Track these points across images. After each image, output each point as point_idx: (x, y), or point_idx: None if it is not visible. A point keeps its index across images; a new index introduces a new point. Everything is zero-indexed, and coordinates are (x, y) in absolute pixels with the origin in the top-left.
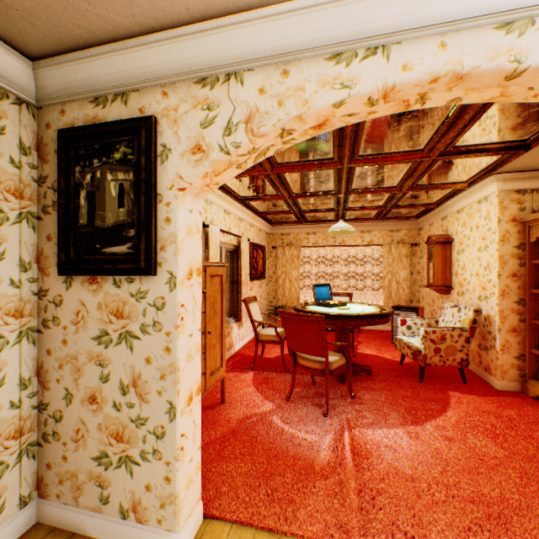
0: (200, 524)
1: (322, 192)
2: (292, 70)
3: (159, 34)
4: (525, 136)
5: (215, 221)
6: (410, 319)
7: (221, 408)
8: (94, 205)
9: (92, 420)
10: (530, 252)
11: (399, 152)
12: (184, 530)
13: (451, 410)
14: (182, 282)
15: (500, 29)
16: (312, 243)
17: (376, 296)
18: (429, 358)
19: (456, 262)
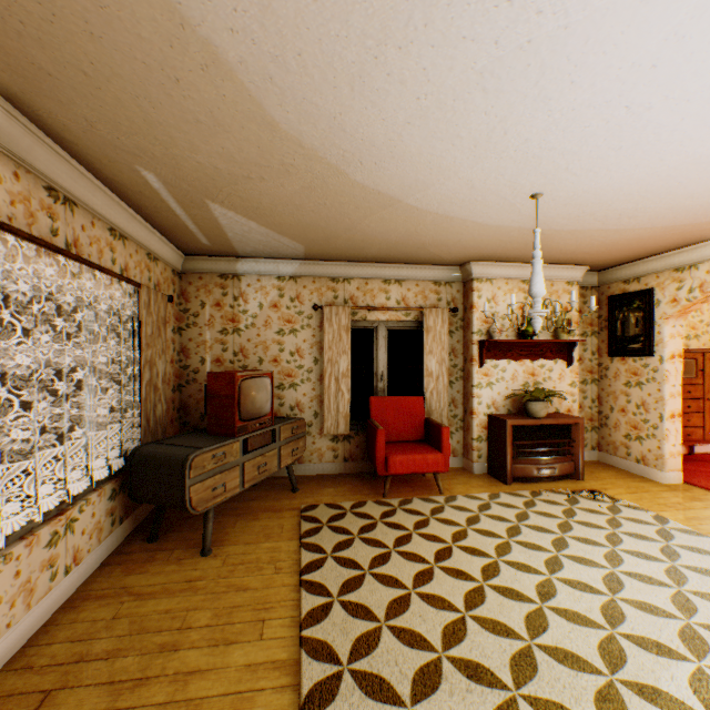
0: (679, 482)
1: None
2: None
3: (652, 257)
4: None
5: None
6: None
7: None
8: (622, 327)
9: (621, 419)
10: None
11: None
12: (666, 473)
13: None
14: (665, 360)
15: None
16: None
17: None
18: None
19: None
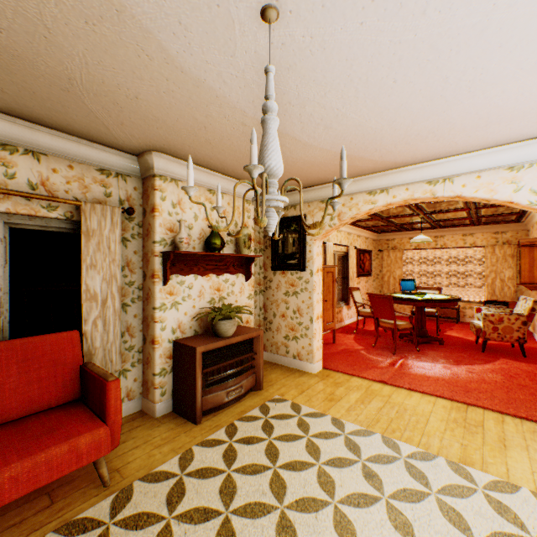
0: (321, 369)
1: (405, 215)
2: (354, 197)
3: (307, 189)
4: None
5: (330, 239)
6: (485, 308)
7: (332, 345)
8: (284, 246)
9: (283, 323)
10: None
11: None
12: (315, 364)
13: (490, 365)
14: (315, 273)
15: (427, 183)
16: (414, 247)
17: None
18: (487, 334)
19: None
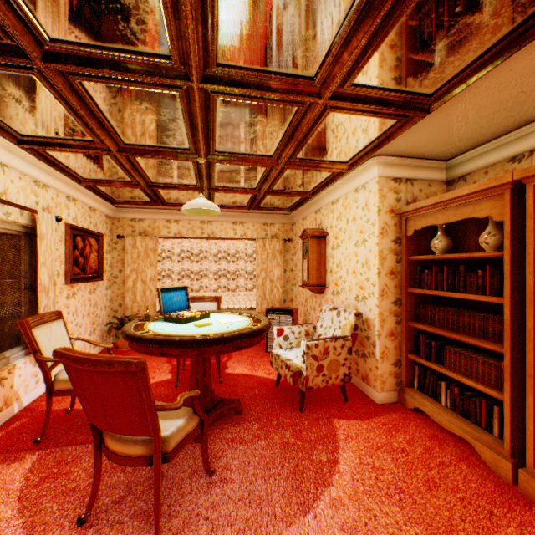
0: None
1: (173, 149)
2: None
3: None
4: (433, 86)
5: None
6: (288, 327)
7: None
8: None
9: None
10: (407, 247)
11: (282, 73)
12: None
13: (343, 457)
14: None
15: None
16: (175, 234)
17: (251, 293)
18: (311, 380)
19: (332, 258)
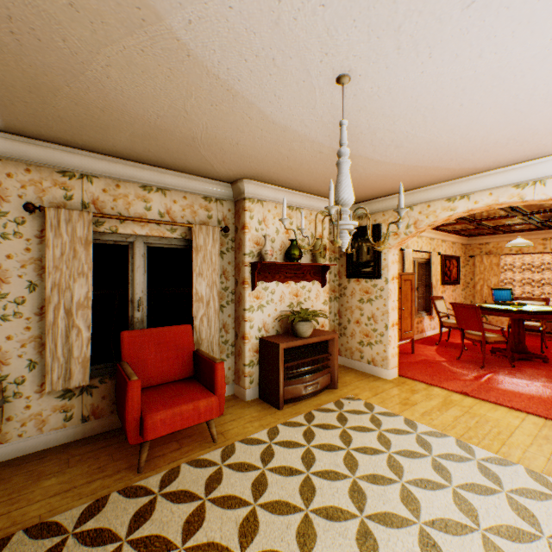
0: (396, 376)
1: (498, 217)
2: (431, 205)
3: (382, 198)
4: None
5: (409, 245)
6: None
7: (410, 355)
8: (358, 254)
9: (357, 329)
10: None
11: None
12: (390, 370)
13: None
14: (389, 281)
15: (513, 187)
16: (515, 251)
17: None
18: None
19: None
